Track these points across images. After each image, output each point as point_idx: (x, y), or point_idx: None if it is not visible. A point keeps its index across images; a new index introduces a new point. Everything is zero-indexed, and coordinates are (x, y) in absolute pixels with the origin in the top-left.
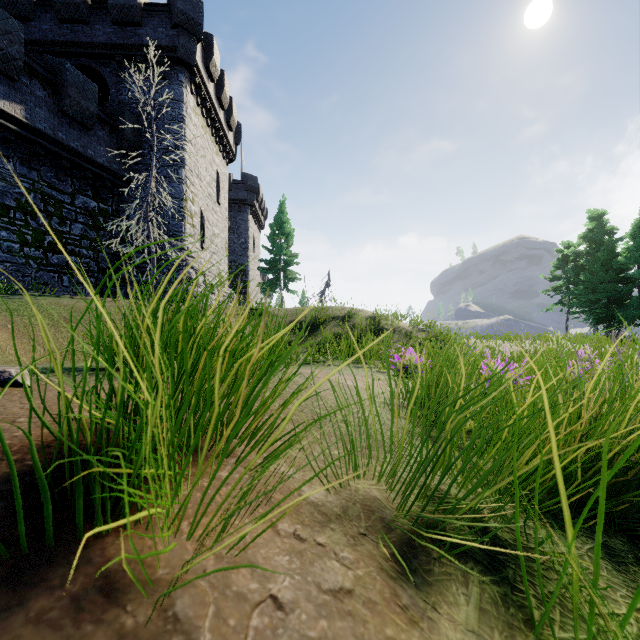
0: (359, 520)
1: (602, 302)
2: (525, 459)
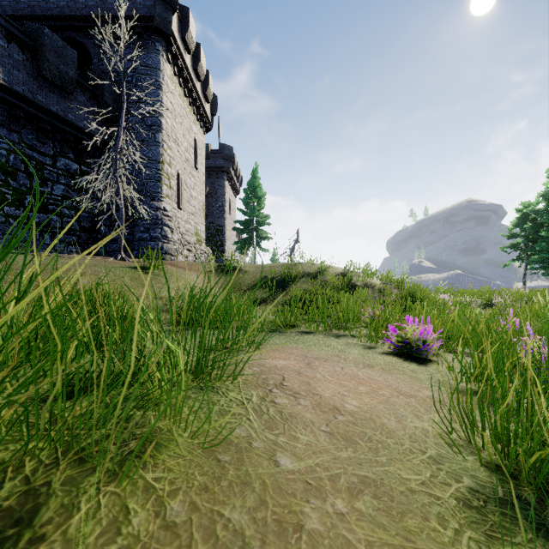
0: None
1: None
2: None
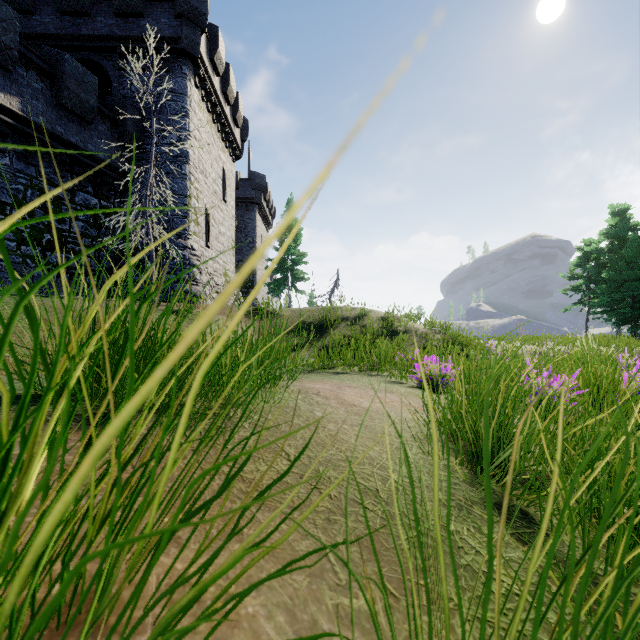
0: None
1: (627, 302)
2: None
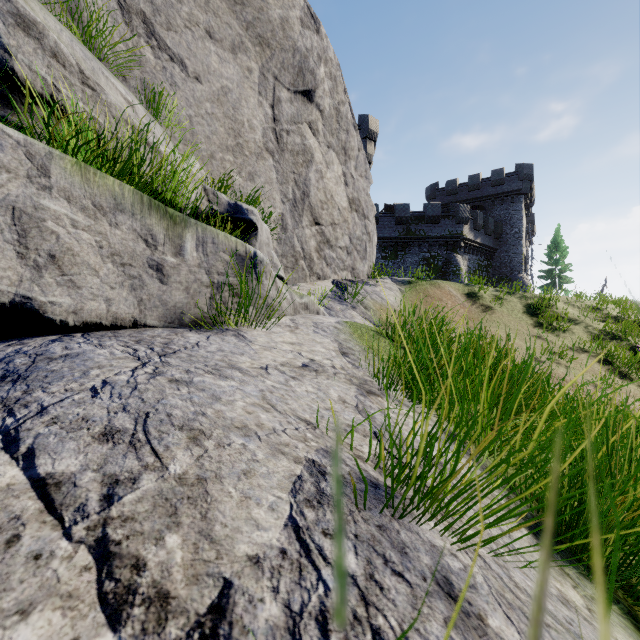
0: None
1: None
2: None
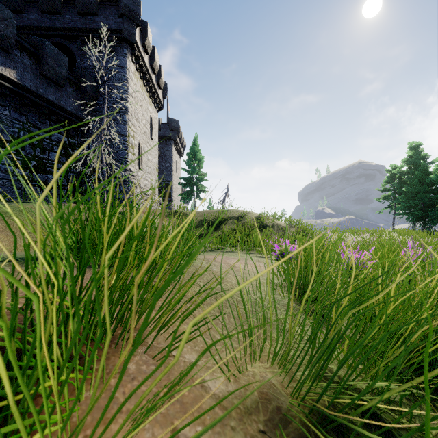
0: (258, 413)
1: (419, 206)
2: (398, 342)
